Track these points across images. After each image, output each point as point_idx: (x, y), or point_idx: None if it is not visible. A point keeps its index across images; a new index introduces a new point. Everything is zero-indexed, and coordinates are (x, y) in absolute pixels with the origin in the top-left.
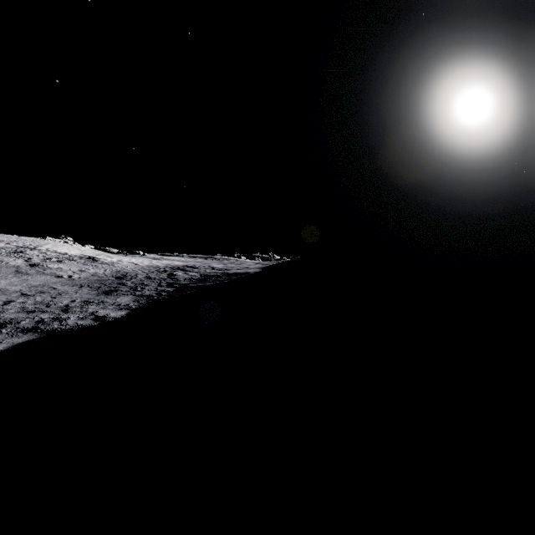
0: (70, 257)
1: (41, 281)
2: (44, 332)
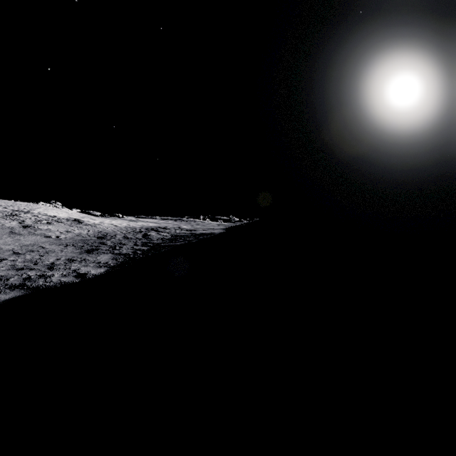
0: (58, 220)
1: (32, 240)
2: (30, 288)
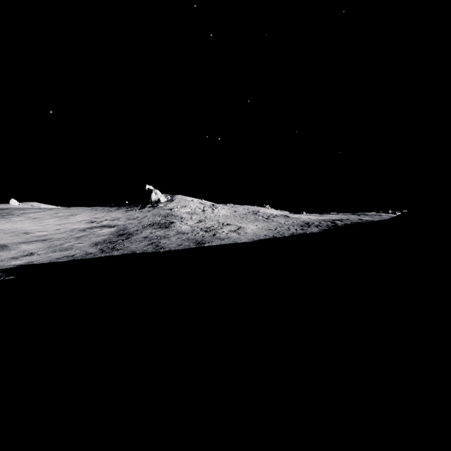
0: (276, 215)
1: (276, 224)
2: (297, 233)
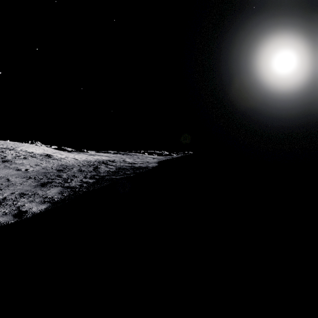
0: (34, 155)
1: (3, 173)
2: None
